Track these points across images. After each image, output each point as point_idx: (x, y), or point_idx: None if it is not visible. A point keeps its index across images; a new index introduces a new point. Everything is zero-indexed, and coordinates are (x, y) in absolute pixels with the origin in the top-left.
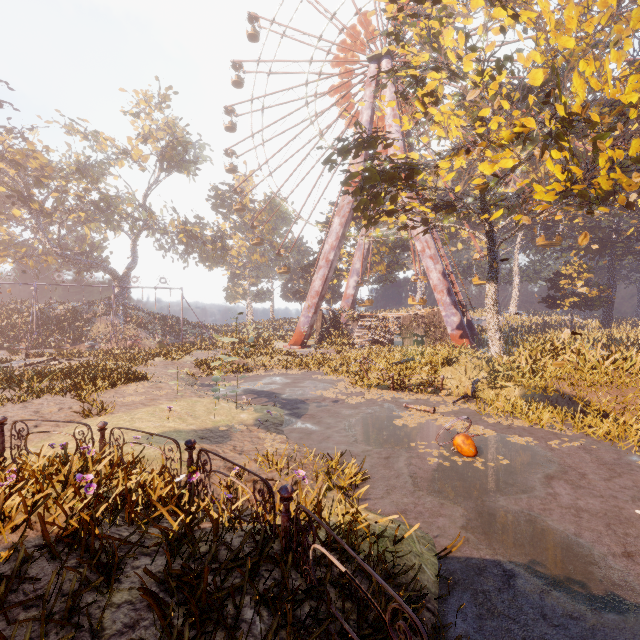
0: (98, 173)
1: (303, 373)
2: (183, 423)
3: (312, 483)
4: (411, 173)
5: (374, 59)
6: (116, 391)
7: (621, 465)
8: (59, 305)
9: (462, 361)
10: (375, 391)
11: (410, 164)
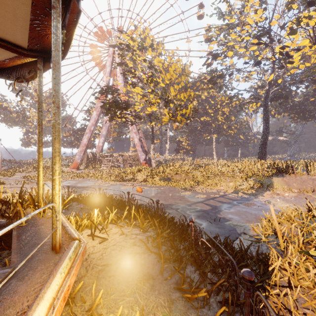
0: None
1: (82, 179)
2: None
3: None
4: (126, 107)
5: (112, 46)
6: None
7: (173, 190)
8: None
9: (143, 170)
10: (114, 182)
11: (126, 104)
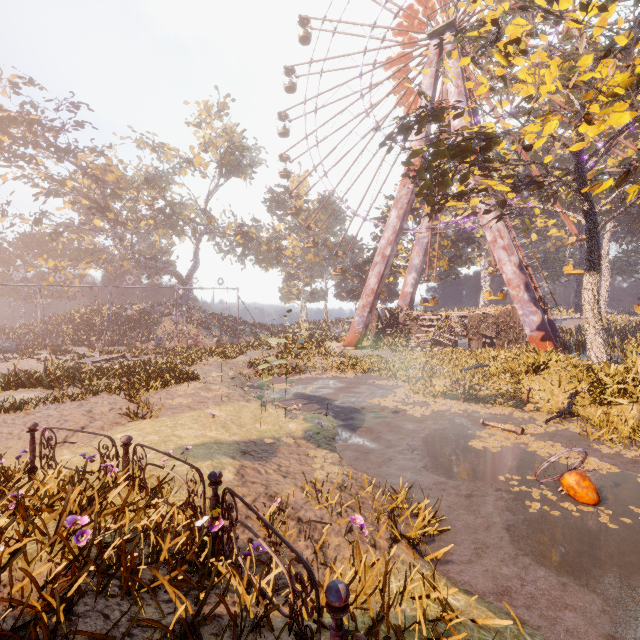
0: (164, 182)
1: (358, 377)
2: (226, 432)
3: (372, 530)
4: (488, 144)
5: (435, 34)
6: (167, 391)
7: None
8: (132, 306)
9: (553, 369)
10: (442, 401)
11: (487, 133)
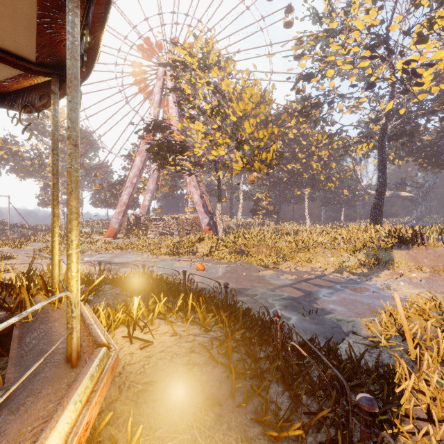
0: None
1: (120, 252)
2: None
3: None
4: (182, 150)
5: (162, 65)
6: None
7: (249, 268)
8: None
9: (206, 240)
10: (164, 256)
11: (181, 145)
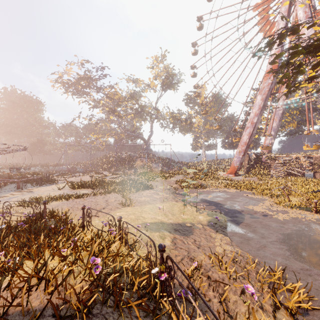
0: (138, 96)
1: (237, 192)
2: (166, 217)
3: (258, 295)
4: None
5: None
6: (138, 193)
7: None
8: (124, 153)
9: None
10: (298, 211)
11: None
